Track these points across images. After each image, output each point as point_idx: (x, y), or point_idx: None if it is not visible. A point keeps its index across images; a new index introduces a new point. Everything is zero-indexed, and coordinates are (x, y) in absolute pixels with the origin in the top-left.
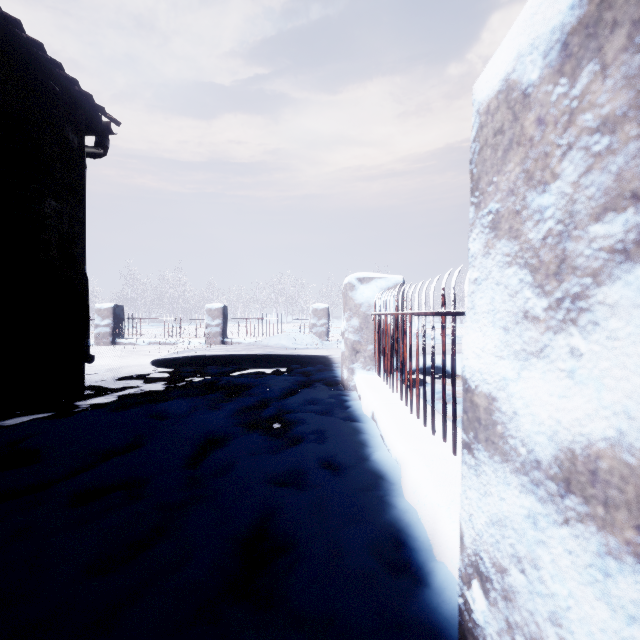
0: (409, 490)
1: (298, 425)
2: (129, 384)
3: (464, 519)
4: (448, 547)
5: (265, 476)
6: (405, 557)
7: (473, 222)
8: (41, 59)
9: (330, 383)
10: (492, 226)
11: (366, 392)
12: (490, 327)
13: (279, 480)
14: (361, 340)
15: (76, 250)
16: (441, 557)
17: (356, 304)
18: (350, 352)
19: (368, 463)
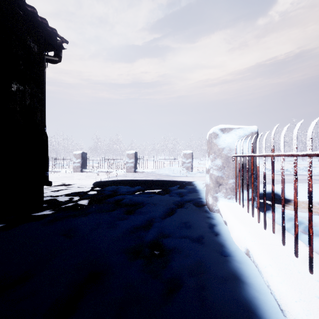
0: None
1: (175, 259)
2: (72, 199)
3: None
4: None
5: None
6: None
7: None
8: None
9: (197, 204)
10: None
11: (234, 223)
12: None
13: None
14: (223, 176)
15: (36, 116)
16: None
17: (219, 148)
18: (214, 184)
19: None
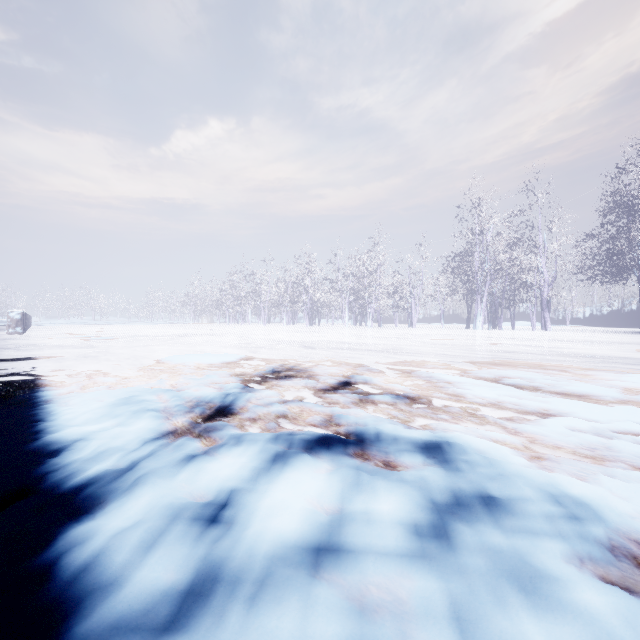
0: None
1: None
2: None
3: None
4: None
5: None
6: None
7: None
8: None
9: None
10: None
11: None
12: None
13: None
14: None
15: None
16: None
17: None
18: None
19: None
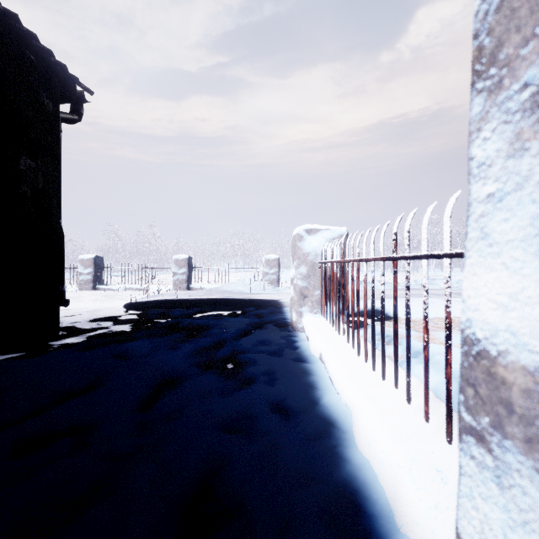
0: (362, 441)
1: (250, 366)
2: (101, 325)
3: (471, 538)
4: (415, 521)
5: (215, 422)
6: (364, 528)
7: (483, 116)
8: (17, 30)
9: (280, 325)
10: (532, 105)
11: (314, 334)
12: (531, 262)
13: (229, 426)
14: (309, 286)
15: (51, 204)
16: (406, 531)
17: (304, 253)
18: (298, 297)
19: (318, 408)
